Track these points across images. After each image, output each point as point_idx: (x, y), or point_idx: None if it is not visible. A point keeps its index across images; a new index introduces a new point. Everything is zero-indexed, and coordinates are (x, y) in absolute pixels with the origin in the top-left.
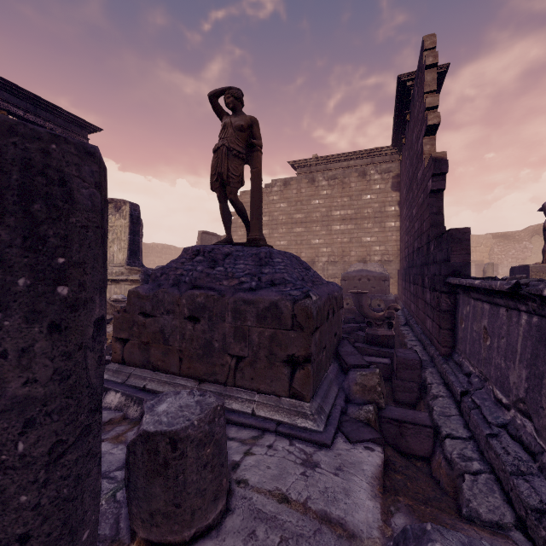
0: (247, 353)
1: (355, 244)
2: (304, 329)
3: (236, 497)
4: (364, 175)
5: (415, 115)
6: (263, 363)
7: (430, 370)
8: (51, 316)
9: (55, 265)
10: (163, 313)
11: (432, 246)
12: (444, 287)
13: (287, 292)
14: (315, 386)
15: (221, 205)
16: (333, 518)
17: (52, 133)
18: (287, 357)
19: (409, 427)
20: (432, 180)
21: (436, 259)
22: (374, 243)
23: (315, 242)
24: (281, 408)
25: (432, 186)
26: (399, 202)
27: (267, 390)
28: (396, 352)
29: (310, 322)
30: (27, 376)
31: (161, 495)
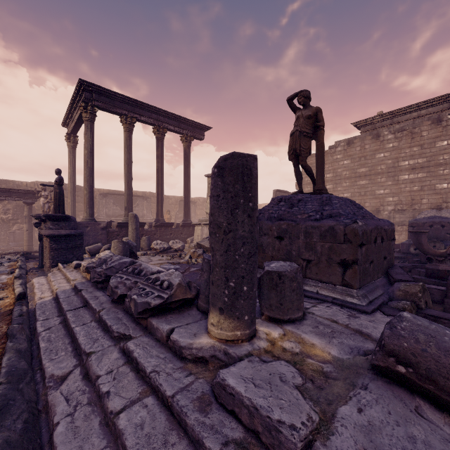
0: (313, 258)
1: (427, 192)
2: (352, 243)
3: (308, 316)
4: (439, 121)
5: None
6: (324, 264)
7: None
8: (248, 212)
9: (249, 196)
10: (262, 235)
11: None
12: None
13: (341, 220)
14: (361, 283)
15: (295, 169)
16: (363, 332)
17: (248, 154)
18: (340, 260)
19: (444, 322)
20: None
21: None
22: None
23: (379, 193)
24: (335, 291)
25: None
26: None
27: (326, 281)
28: (448, 278)
29: (357, 238)
30: (243, 229)
31: (274, 298)
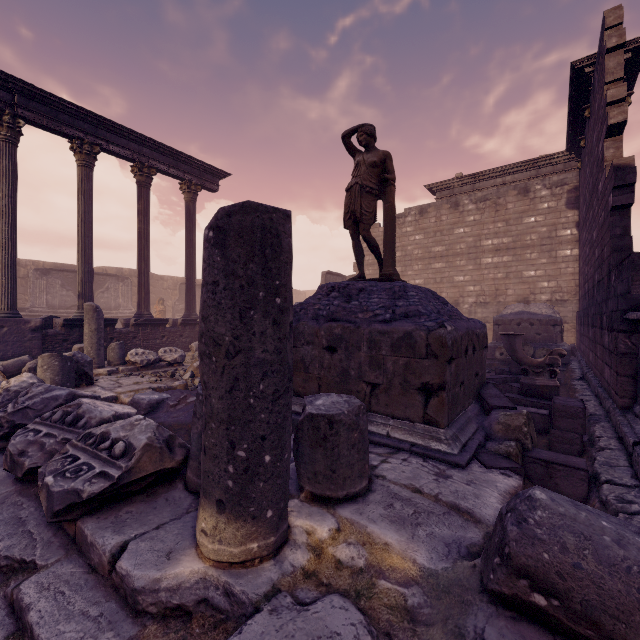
0: (382, 381)
1: (513, 280)
2: (438, 358)
3: (376, 484)
4: (526, 192)
5: (596, 111)
6: (397, 390)
7: (602, 425)
8: (273, 315)
9: (275, 285)
10: (303, 344)
11: (612, 277)
12: (622, 324)
13: (422, 323)
14: (450, 417)
15: (354, 242)
16: (462, 508)
17: (273, 208)
18: (421, 384)
19: (558, 469)
20: (614, 194)
21: (616, 293)
22: (540, 278)
23: (459, 280)
24: (415, 432)
25: (613, 201)
26: (578, 223)
27: (401, 416)
28: (553, 399)
29: (445, 350)
30: (264, 348)
31: (322, 461)
